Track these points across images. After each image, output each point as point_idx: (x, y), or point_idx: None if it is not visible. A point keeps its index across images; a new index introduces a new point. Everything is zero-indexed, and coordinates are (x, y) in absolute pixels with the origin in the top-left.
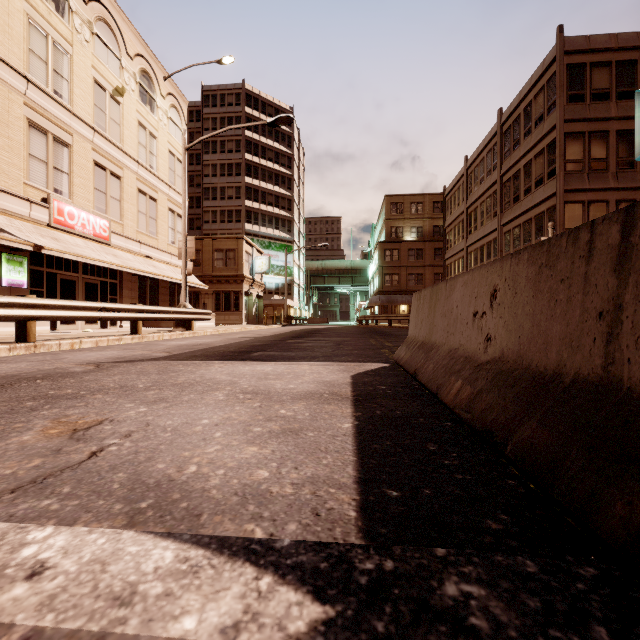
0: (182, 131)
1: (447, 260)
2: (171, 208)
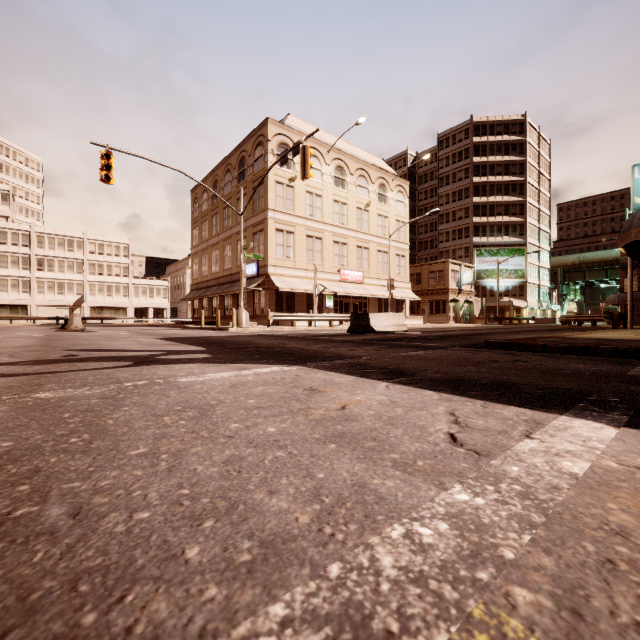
0: (405, 203)
1: None
2: (397, 253)
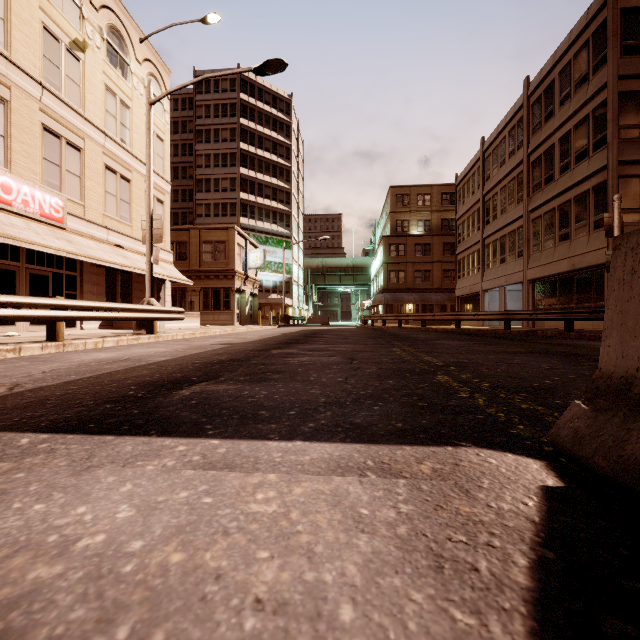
0: (163, 105)
1: (459, 255)
2: None
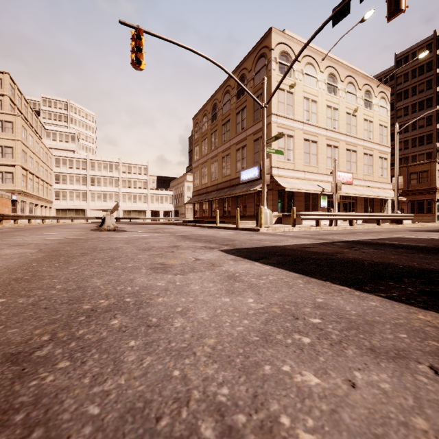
0: (386, 108)
1: None
2: (380, 156)
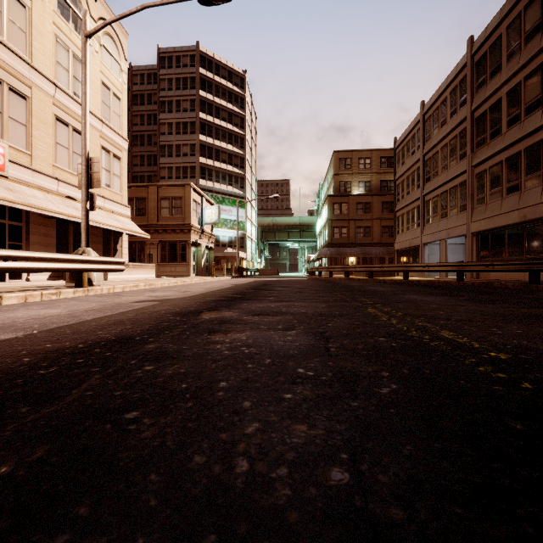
0: (120, 65)
1: (398, 211)
2: (105, 147)
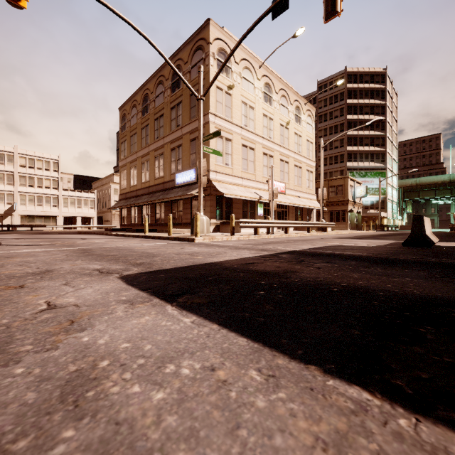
0: (312, 126)
1: None
2: (307, 169)
